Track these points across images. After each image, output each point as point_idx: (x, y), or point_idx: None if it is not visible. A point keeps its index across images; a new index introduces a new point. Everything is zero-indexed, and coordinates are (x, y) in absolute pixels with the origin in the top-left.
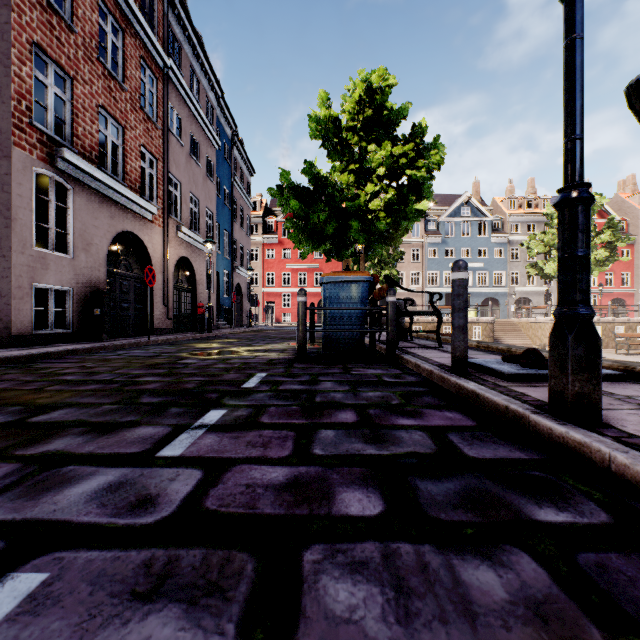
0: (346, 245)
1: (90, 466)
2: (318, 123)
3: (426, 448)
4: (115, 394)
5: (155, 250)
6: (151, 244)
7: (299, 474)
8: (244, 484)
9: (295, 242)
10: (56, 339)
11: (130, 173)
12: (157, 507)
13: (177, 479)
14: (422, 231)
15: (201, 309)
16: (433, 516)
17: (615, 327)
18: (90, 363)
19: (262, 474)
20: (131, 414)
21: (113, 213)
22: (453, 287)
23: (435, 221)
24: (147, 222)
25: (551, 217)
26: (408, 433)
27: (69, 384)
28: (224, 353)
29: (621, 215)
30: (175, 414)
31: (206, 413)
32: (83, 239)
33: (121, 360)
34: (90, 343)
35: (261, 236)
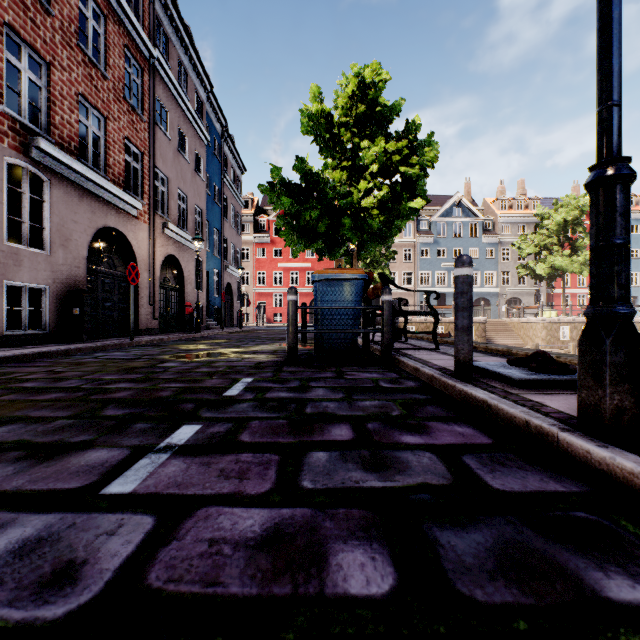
0: (338, 244)
1: (8, 511)
2: (310, 118)
3: (439, 477)
4: (76, 405)
5: (140, 247)
6: (136, 241)
7: (281, 521)
8: (207, 539)
9: (286, 240)
10: (30, 340)
11: (113, 166)
12: (77, 585)
13: (118, 532)
14: (414, 231)
15: (189, 309)
16: (465, 594)
17: None
18: (61, 367)
19: (233, 522)
20: (86, 432)
21: (94, 208)
22: (456, 284)
23: (427, 221)
24: (132, 218)
25: (542, 218)
26: (415, 455)
27: (27, 392)
28: (210, 355)
29: None
30: (139, 431)
31: (176, 429)
32: (61, 234)
33: (96, 363)
34: (67, 345)
35: (252, 235)
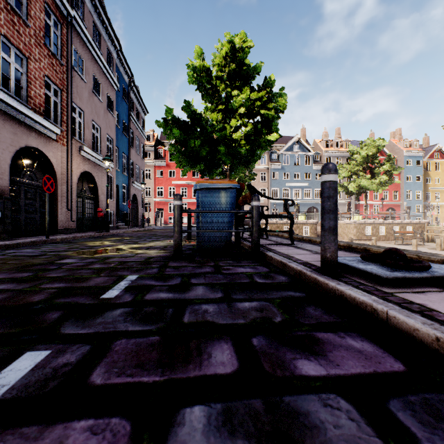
0: (216, 166)
1: None
2: (194, 71)
3: None
4: None
5: (59, 164)
6: (55, 159)
7: None
8: None
9: (177, 162)
10: None
11: (34, 98)
12: None
13: None
14: (268, 160)
15: (100, 213)
16: None
17: (393, 226)
18: None
19: None
20: None
21: (16, 130)
22: (323, 189)
23: (276, 154)
24: (51, 141)
25: (352, 153)
26: (326, 407)
27: None
28: (109, 251)
29: (393, 154)
30: None
31: (10, 362)
32: None
33: None
34: None
35: (153, 160)
